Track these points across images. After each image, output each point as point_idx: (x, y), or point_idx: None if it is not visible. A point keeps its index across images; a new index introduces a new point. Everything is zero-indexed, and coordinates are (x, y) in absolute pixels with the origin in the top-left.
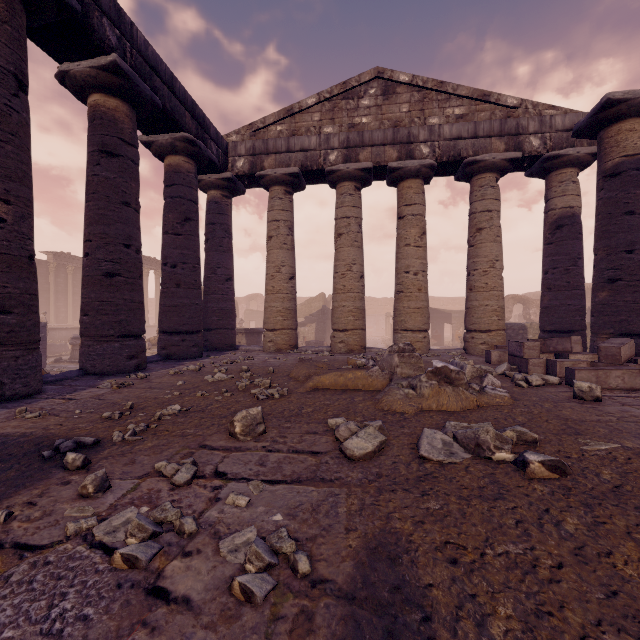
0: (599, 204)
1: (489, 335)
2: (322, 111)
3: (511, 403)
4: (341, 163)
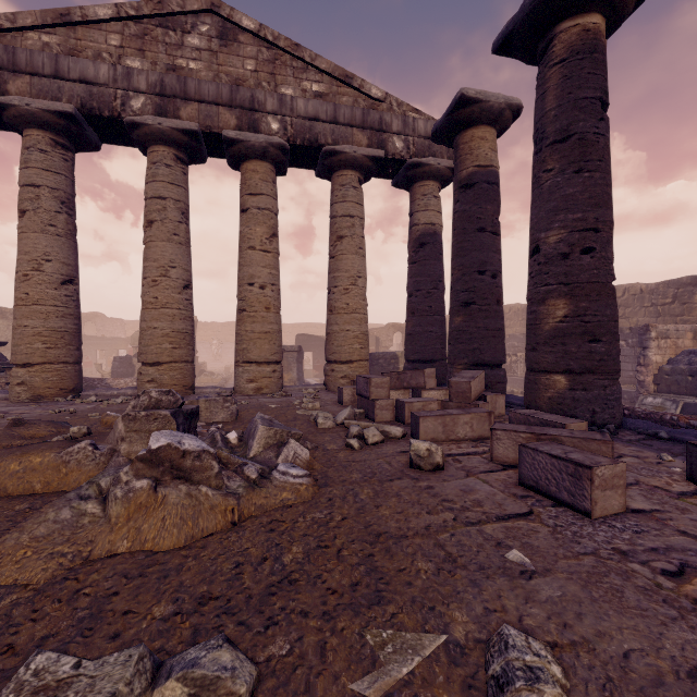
0: (455, 218)
1: (351, 367)
2: (124, 34)
3: (309, 497)
4: (151, 116)
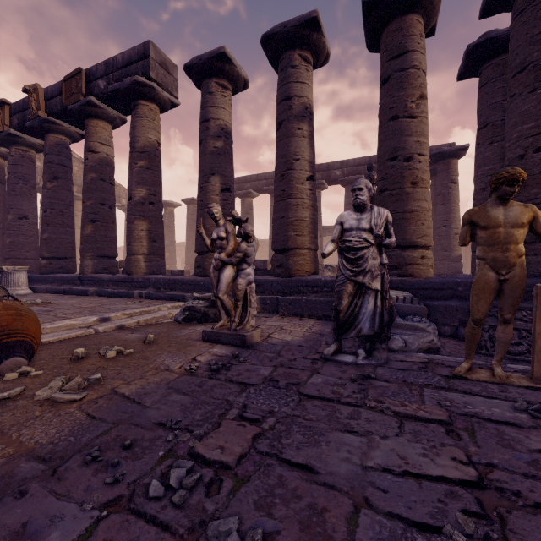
0: None
1: None
2: None
3: None
4: None
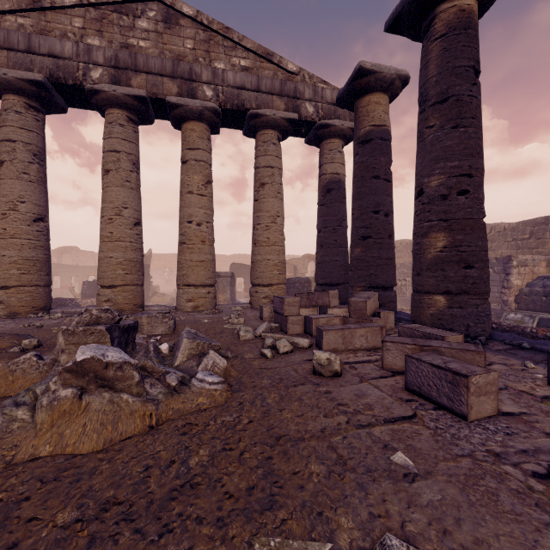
0: (355, 168)
1: (271, 289)
2: (86, 17)
3: (222, 402)
4: (107, 84)
